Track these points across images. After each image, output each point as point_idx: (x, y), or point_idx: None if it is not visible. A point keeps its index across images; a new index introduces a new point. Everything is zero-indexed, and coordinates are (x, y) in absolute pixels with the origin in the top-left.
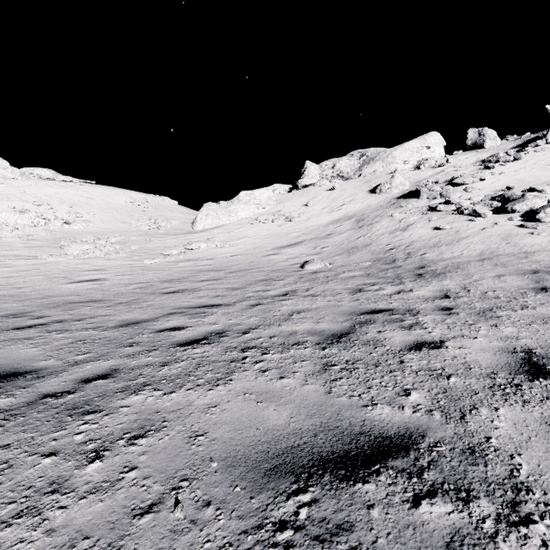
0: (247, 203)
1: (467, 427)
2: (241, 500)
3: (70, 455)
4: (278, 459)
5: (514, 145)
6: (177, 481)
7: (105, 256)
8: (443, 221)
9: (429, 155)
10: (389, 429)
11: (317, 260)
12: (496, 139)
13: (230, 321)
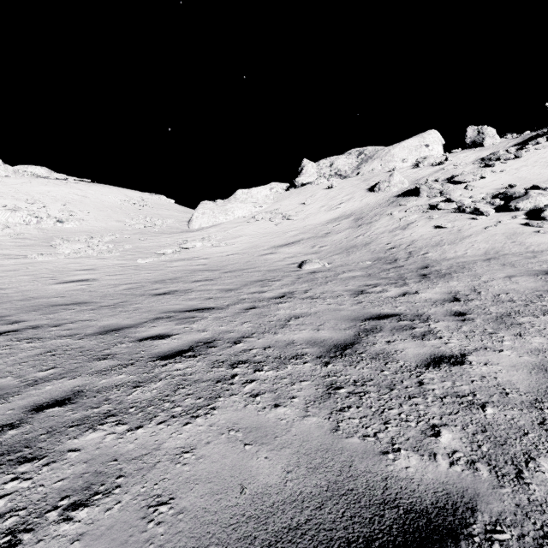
0: (244, 201)
1: (530, 493)
2: None
3: None
4: None
5: (514, 143)
6: None
7: (97, 255)
8: (444, 219)
9: (427, 154)
10: (423, 495)
11: (315, 260)
12: (495, 137)
13: (221, 328)
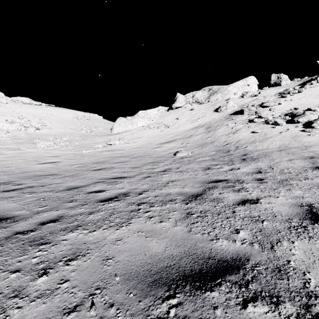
0: (143, 117)
1: (275, 254)
2: (133, 303)
3: (28, 271)
4: (157, 275)
5: (298, 84)
6: (93, 290)
7: (59, 148)
8: (257, 128)
9: (248, 90)
10: (227, 255)
11: (183, 151)
12: (287, 80)
13: (131, 187)
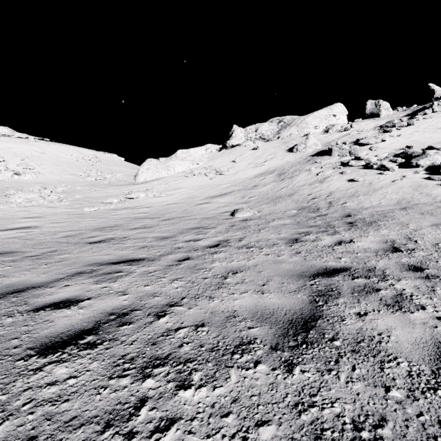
0: (184, 159)
1: None
2: None
3: None
4: None
5: (405, 114)
6: None
7: (47, 204)
8: (355, 174)
9: (335, 122)
10: None
11: (246, 209)
12: (389, 110)
13: (146, 289)
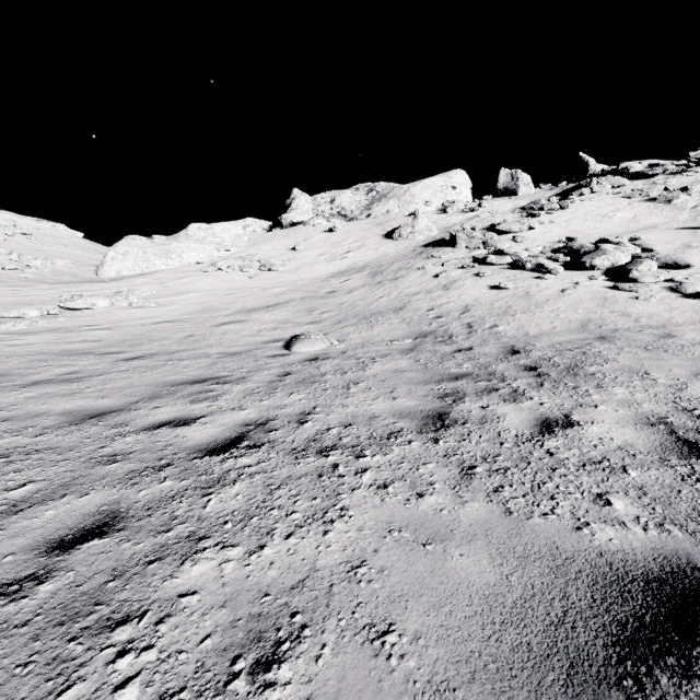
0: (202, 241)
1: None
2: None
3: None
4: None
5: (553, 193)
6: None
7: None
8: (500, 277)
9: (455, 198)
10: None
11: (316, 335)
12: (530, 186)
13: None
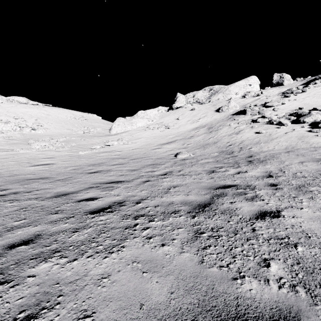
0: (142, 117)
1: None
2: None
3: None
4: None
5: (301, 83)
6: None
7: (55, 149)
8: (261, 128)
9: (250, 90)
10: (263, 311)
11: (185, 152)
12: (290, 80)
13: (128, 193)
